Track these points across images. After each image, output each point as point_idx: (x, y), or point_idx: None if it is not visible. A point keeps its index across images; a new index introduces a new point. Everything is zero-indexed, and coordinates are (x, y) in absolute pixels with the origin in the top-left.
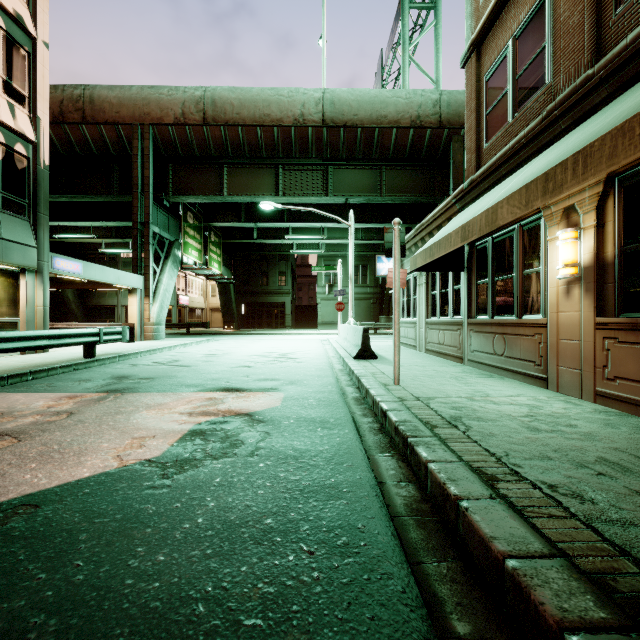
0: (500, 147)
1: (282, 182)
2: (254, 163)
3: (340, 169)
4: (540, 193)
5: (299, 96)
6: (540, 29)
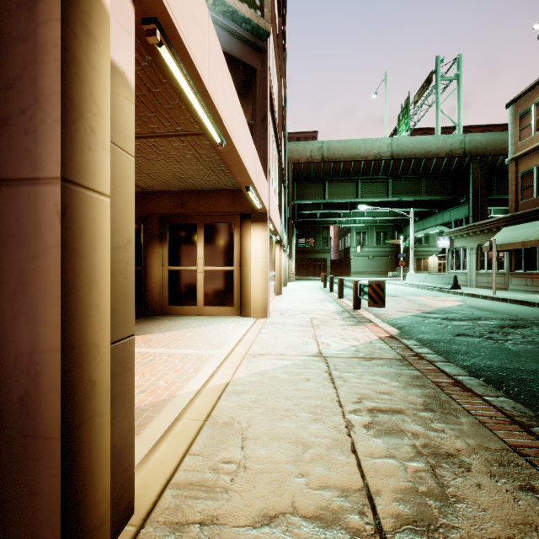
0: (529, 205)
1: (360, 190)
2: (343, 179)
3: (396, 180)
4: None
5: (377, 143)
6: None
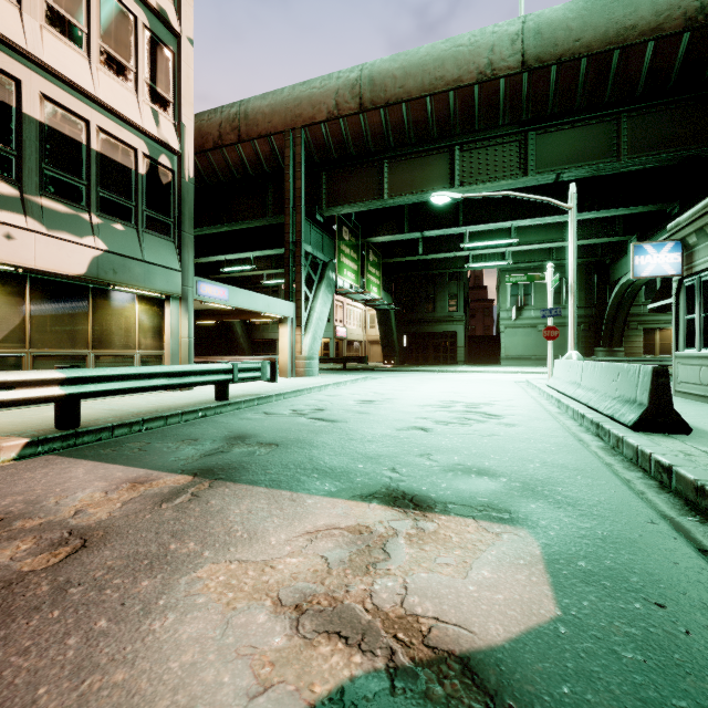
0: None
1: (459, 168)
2: (421, 150)
3: (547, 133)
4: None
5: (485, 39)
6: None
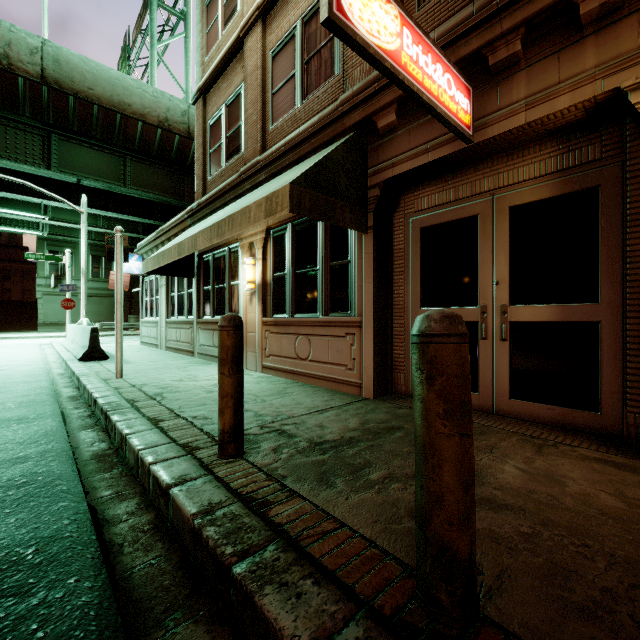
0: (218, 184)
1: None
2: None
3: (70, 142)
4: (216, 234)
5: (1, 30)
6: (239, 110)
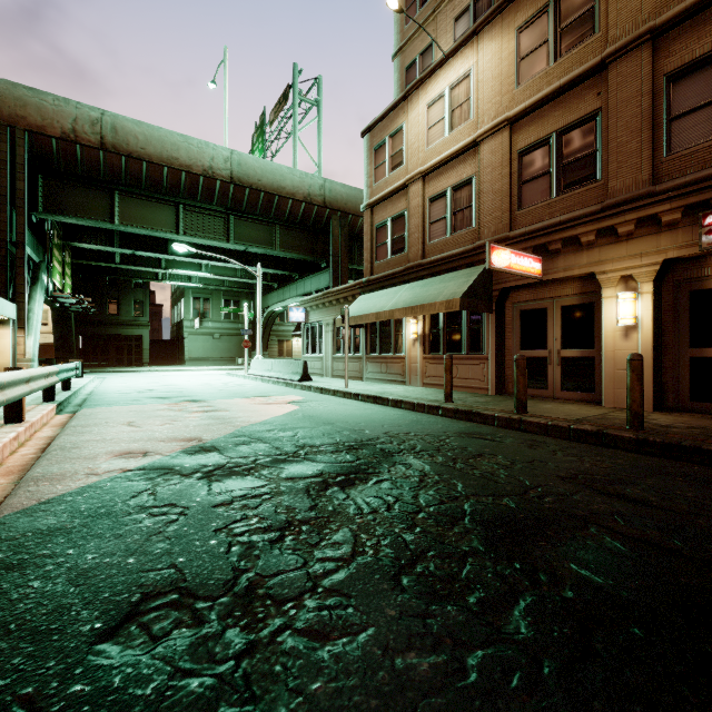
0: (384, 268)
1: (183, 221)
2: (152, 196)
3: (241, 220)
4: (410, 312)
5: (209, 150)
6: (403, 225)
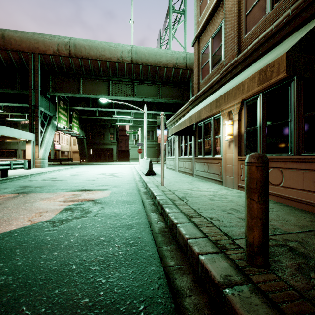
0: (206, 83)
1: (111, 89)
2: (97, 78)
3: (140, 84)
4: (214, 107)
5: (120, 47)
6: (220, 37)
